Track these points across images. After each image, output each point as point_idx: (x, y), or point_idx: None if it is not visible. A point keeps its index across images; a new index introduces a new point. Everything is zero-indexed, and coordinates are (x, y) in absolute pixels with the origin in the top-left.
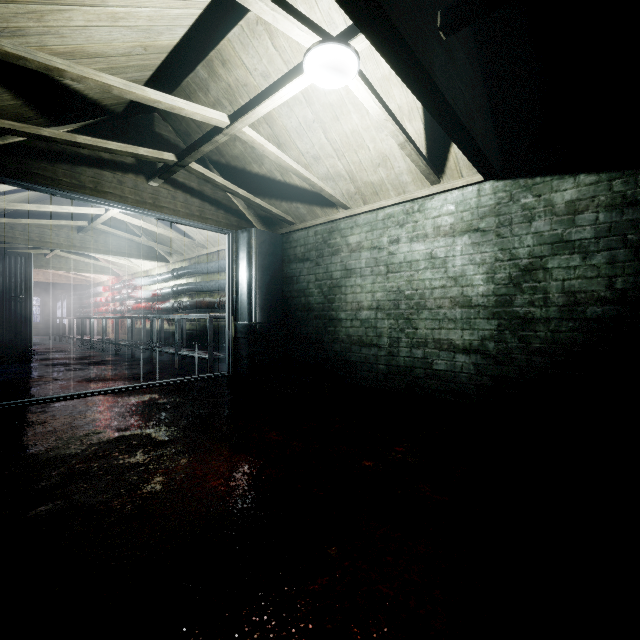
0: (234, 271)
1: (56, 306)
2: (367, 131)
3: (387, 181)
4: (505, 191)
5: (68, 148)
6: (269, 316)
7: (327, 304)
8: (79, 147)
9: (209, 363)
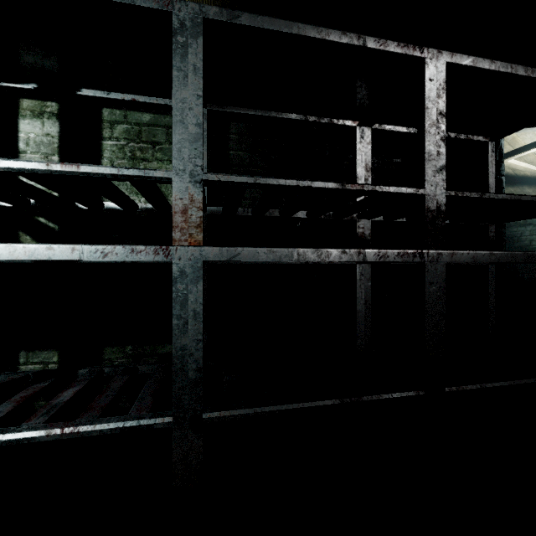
0: None
1: None
2: None
3: None
4: None
5: None
6: None
7: None
8: None
9: None
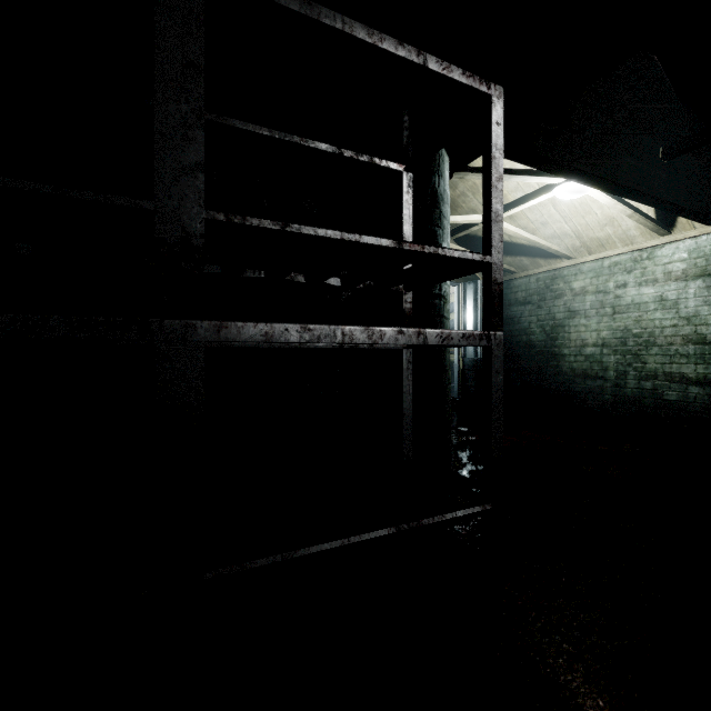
0: (461, 315)
1: None
2: (595, 202)
3: (614, 236)
4: None
5: None
6: None
7: (549, 342)
8: None
9: None
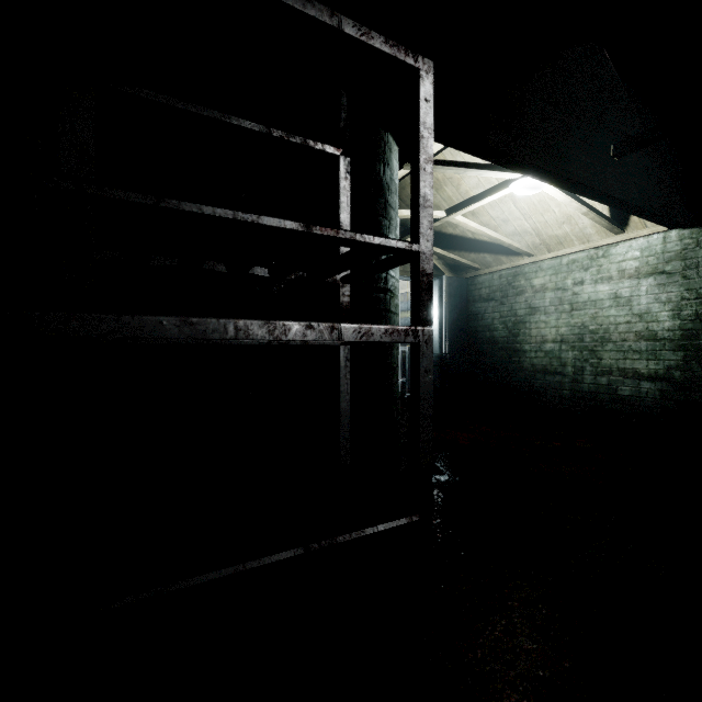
0: None
1: None
2: (553, 200)
3: (571, 234)
4: (691, 238)
5: None
6: (456, 348)
7: (511, 338)
8: None
9: (407, 386)
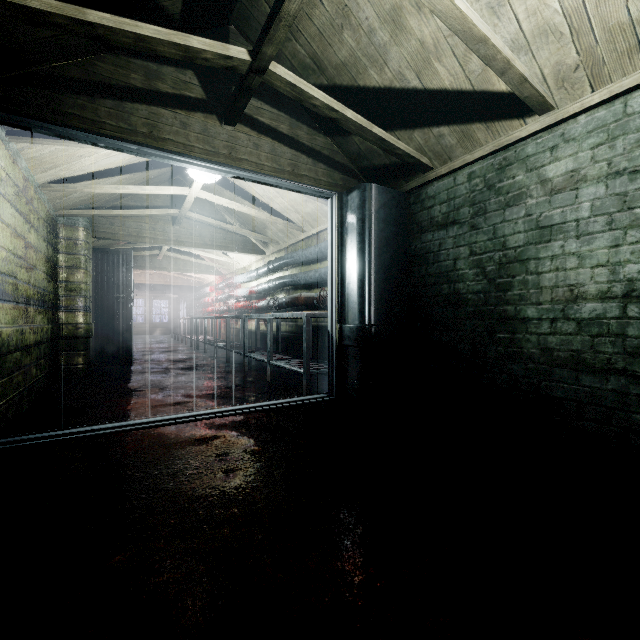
0: (339, 250)
1: (179, 307)
2: None
3: None
4: None
5: (113, 77)
6: (389, 314)
7: (494, 293)
8: (99, 40)
9: (305, 380)
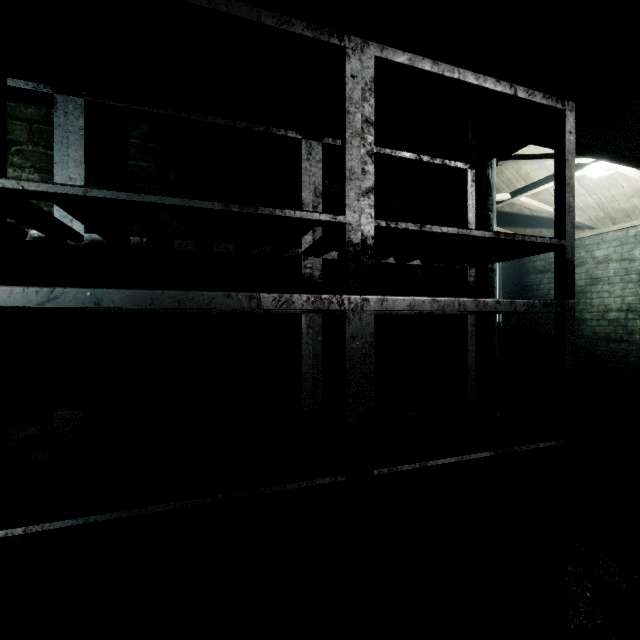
0: None
1: None
2: (621, 176)
3: None
4: None
5: None
6: (510, 317)
7: None
8: None
9: None
